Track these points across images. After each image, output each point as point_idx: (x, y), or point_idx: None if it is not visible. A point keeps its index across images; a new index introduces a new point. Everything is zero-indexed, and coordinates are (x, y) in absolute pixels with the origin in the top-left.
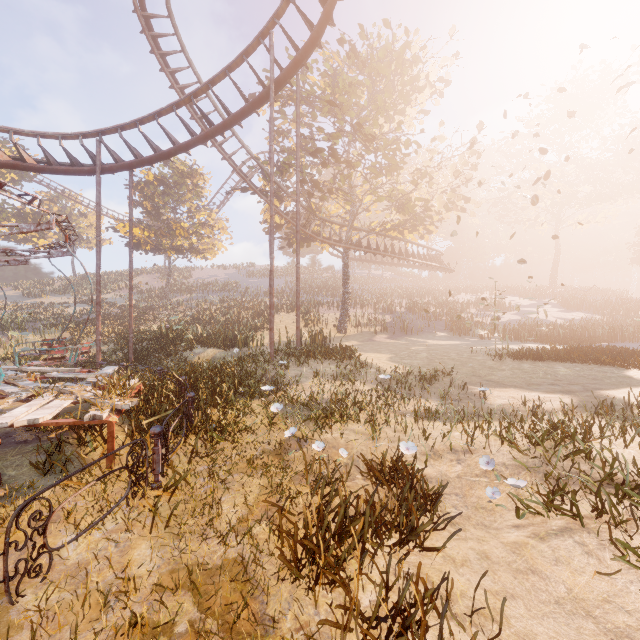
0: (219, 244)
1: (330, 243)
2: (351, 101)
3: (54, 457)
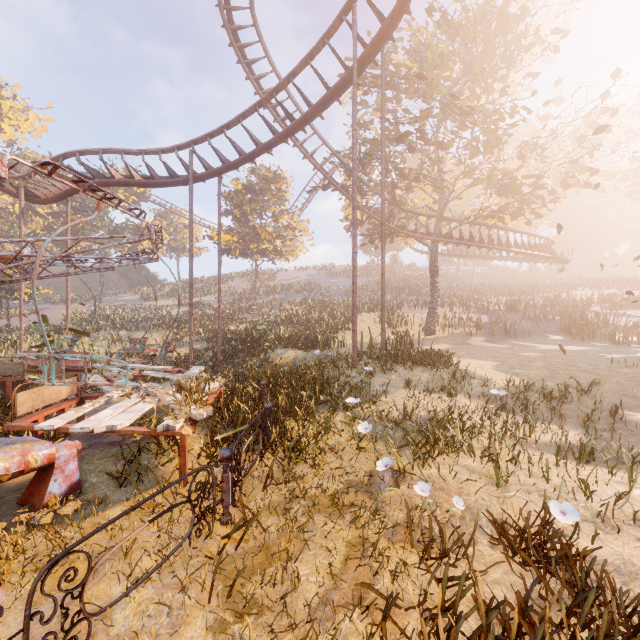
0: (301, 246)
1: (416, 236)
2: (441, 75)
3: (133, 464)
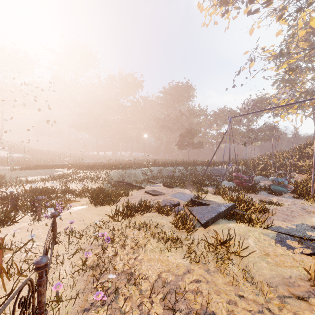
0: None
1: None
2: None
3: None
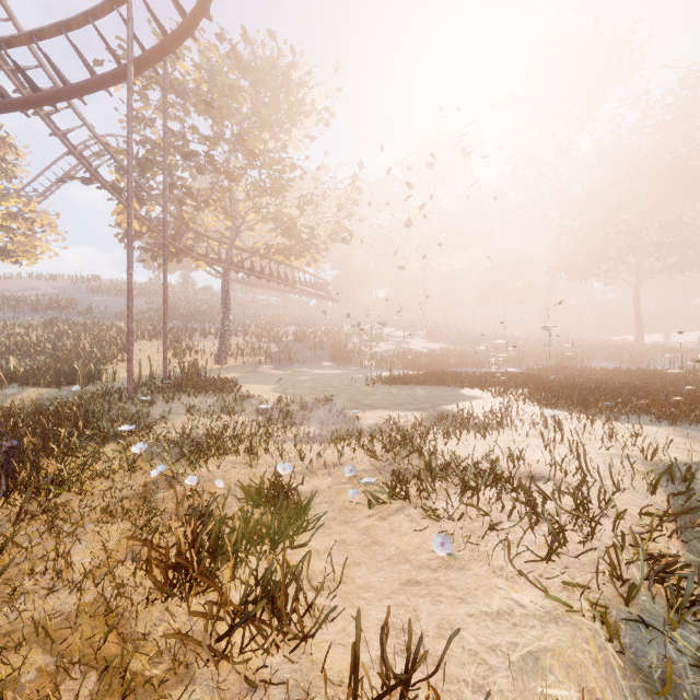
0: (43, 246)
1: (207, 261)
2: (232, 106)
3: None
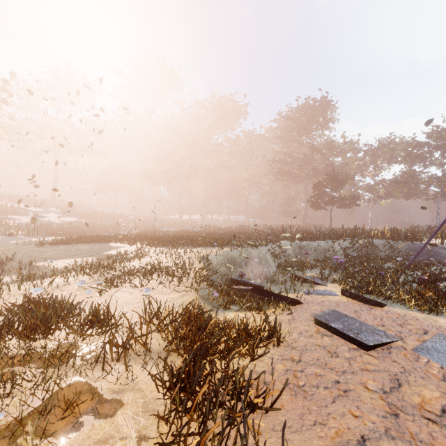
0: None
1: None
2: None
3: None
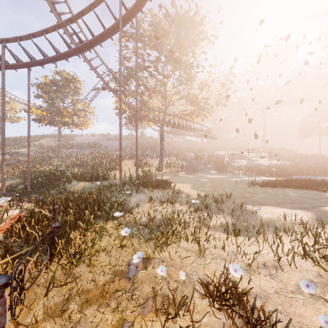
0: (90, 121)
1: (153, 121)
2: (166, 41)
3: None
